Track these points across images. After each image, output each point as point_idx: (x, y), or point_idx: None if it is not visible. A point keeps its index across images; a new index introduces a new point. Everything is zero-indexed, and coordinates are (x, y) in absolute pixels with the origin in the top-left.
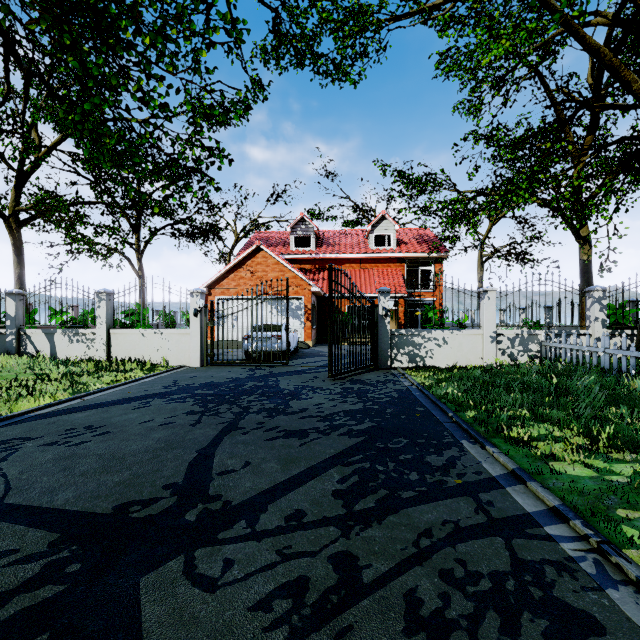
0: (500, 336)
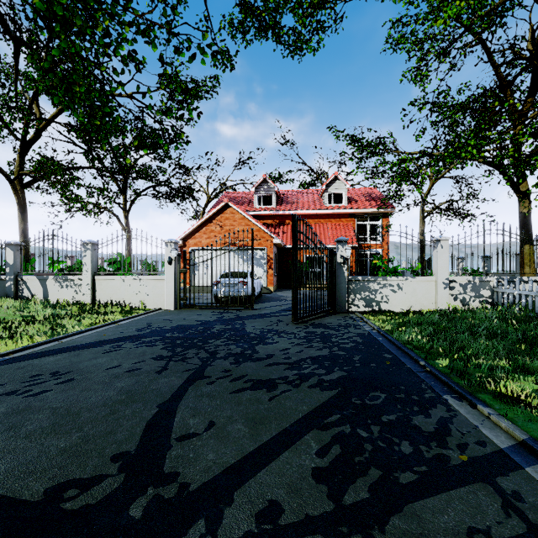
0: (452, 282)
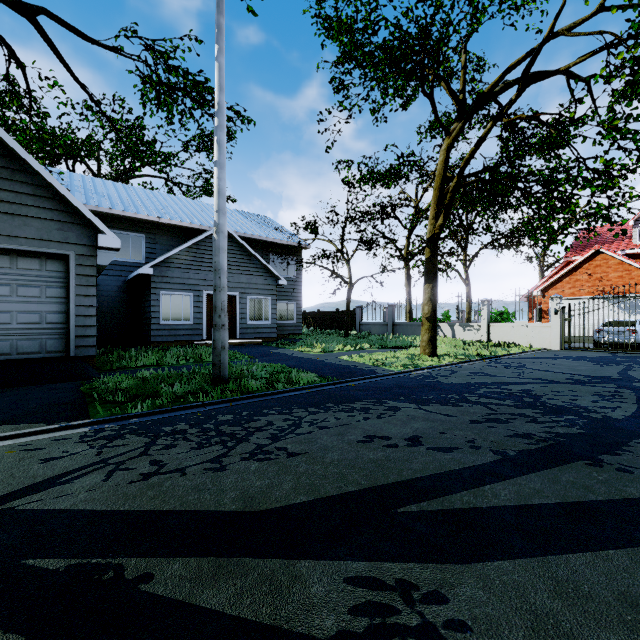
0: None
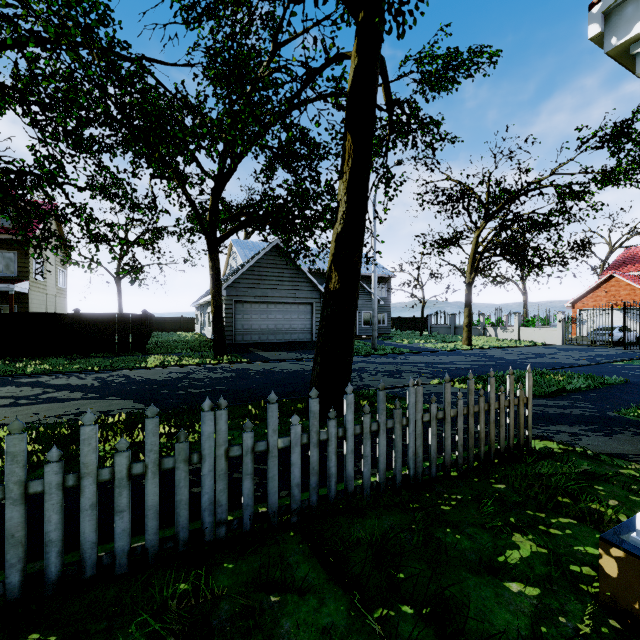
0: None
